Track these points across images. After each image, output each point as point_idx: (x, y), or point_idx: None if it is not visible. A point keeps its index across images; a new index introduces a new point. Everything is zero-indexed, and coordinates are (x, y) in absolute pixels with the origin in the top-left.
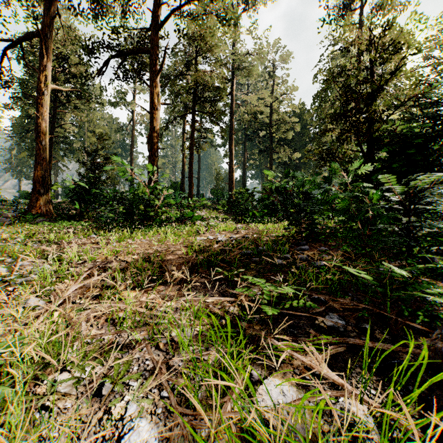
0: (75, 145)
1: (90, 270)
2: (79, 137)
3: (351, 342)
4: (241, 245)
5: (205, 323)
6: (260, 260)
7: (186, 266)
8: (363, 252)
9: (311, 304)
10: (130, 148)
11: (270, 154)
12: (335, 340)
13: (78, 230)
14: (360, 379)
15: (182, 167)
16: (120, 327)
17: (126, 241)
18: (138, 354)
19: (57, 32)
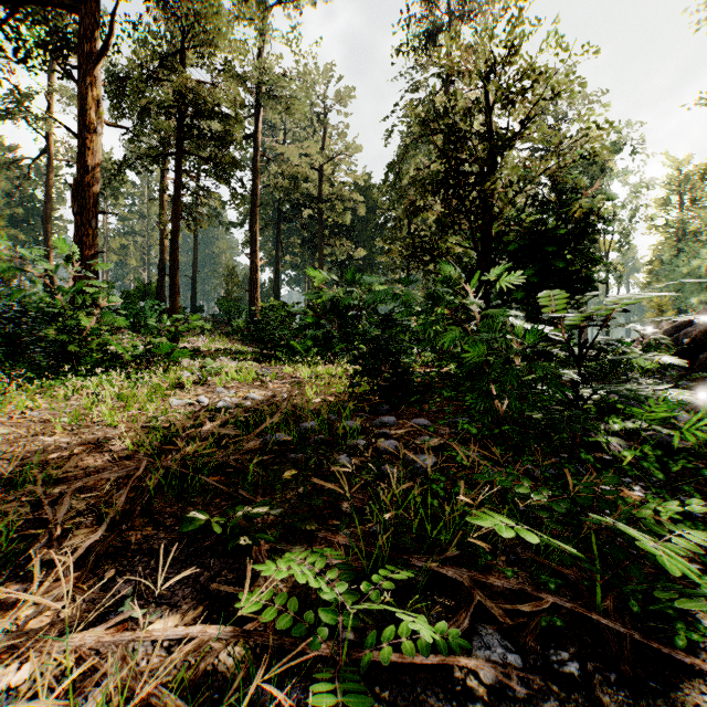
0: None
1: None
2: None
3: None
4: (264, 424)
5: None
6: (306, 458)
7: (122, 490)
8: (495, 432)
9: (445, 631)
10: (45, 209)
11: (320, 247)
12: None
13: None
14: None
15: (160, 256)
16: None
17: None
18: None
19: None
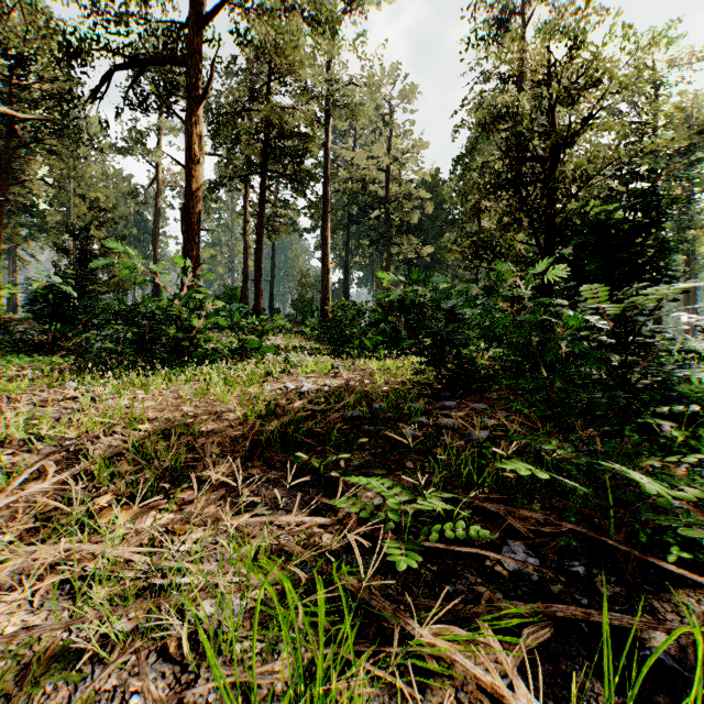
0: (50, 219)
1: (40, 464)
2: (58, 205)
3: (560, 613)
4: (342, 402)
5: (271, 581)
6: (376, 430)
7: (242, 444)
8: (547, 414)
9: (478, 530)
10: (153, 228)
11: (388, 247)
12: (535, 619)
13: (44, 372)
14: (588, 703)
15: (244, 264)
16: (83, 603)
17: (133, 395)
18: (116, 677)
19: (11, 14)
